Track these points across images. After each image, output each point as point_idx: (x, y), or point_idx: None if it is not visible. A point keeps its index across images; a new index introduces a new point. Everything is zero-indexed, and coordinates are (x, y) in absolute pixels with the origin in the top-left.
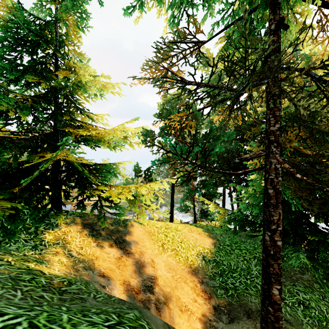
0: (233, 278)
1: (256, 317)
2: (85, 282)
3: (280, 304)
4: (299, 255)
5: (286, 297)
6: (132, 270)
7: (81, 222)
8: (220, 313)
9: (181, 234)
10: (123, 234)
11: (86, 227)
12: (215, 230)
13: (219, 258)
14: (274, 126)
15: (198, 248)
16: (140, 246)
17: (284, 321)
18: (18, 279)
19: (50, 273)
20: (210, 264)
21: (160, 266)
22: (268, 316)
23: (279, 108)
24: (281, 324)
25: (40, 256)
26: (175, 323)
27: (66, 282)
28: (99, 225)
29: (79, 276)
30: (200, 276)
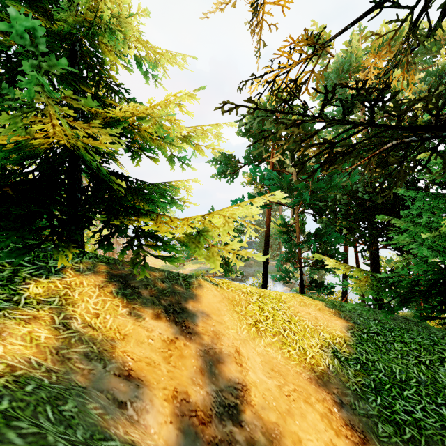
0: (405, 400)
1: None
2: (48, 396)
3: None
4: None
5: None
6: (196, 368)
7: (106, 271)
8: None
9: (287, 307)
10: (183, 298)
11: (113, 280)
12: (346, 307)
13: (365, 356)
14: None
15: (321, 335)
16: (213, 322)
17: None
18: None
19: None
20: (350, 367)
21: (253, 362)
22: None
23: None
24: None
25: None
26: None
27: None
28: (139, 279)
29: (62, 375)
30: (335, 390)
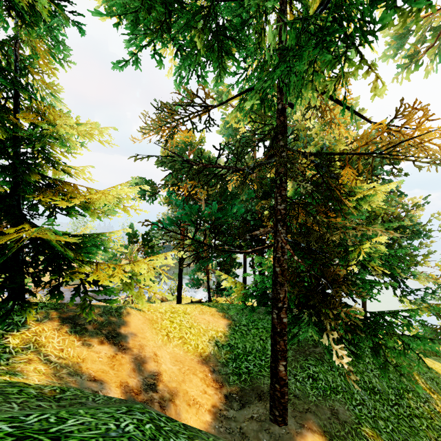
0: (248, 361)
1: (267, 398)
2: (76, 389)
3: (286, 379)
4: (308, 329)
5: (298, 373)
6: (131, 369)
7: (58, 316)
8: (232, 401)
9: (190, 317)
10: (117, 326)
11: (65, 322)
12: (231, 309)
13: (234, 341)
14: (280, 205)
15: (210, 332)
16: (139, 338)
17: (293, 397)
18: (6, 393)
19: (35, 384)
20: (223, 349)
21: (165, 359)
22: (275, 393)
23: (285, 187)
24: (287, 398)
25: (9, 367)
26: (181, 419)
27: (58, 390)
28: (84, 318)
29: (65, 384)
30: (212, 364)
